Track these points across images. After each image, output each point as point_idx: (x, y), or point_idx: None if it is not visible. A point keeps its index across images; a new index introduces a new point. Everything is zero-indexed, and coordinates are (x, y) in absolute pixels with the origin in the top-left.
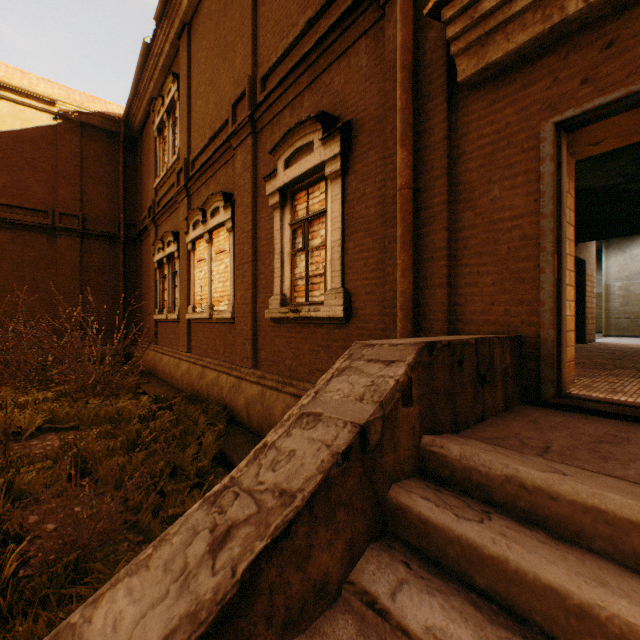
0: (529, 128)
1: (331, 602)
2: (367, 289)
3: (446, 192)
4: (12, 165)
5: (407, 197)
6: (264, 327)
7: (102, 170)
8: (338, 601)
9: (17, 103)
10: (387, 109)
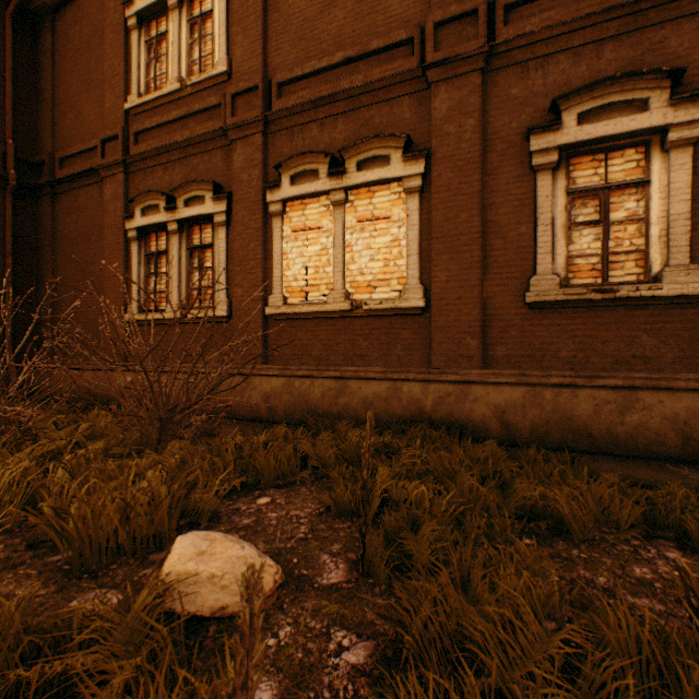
0: None
1: None
2: None
3: None
4: None
5: None
6: (503, 316)
7: None
8: None
9: None
10: None
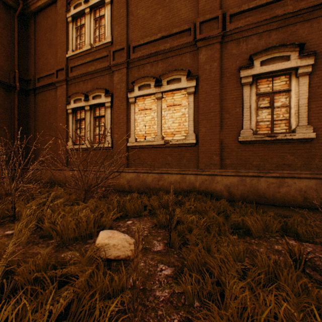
0: None
1: None
2: None
3: None
4: None
5: None
6: (229, 147)
7: None
8: None
9: None
10: None
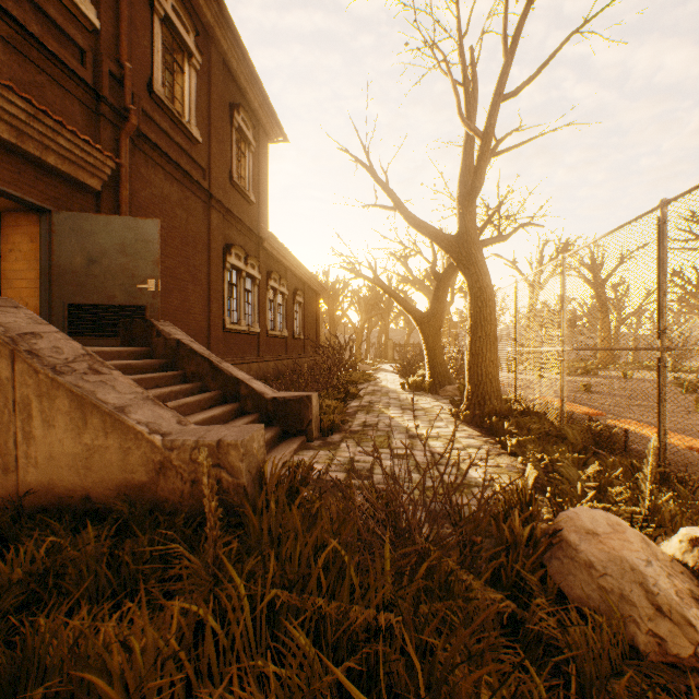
0: None
1: None
2: None
3: None
4: None
5: None
6: None
7: None
8: None
9: None
10: None
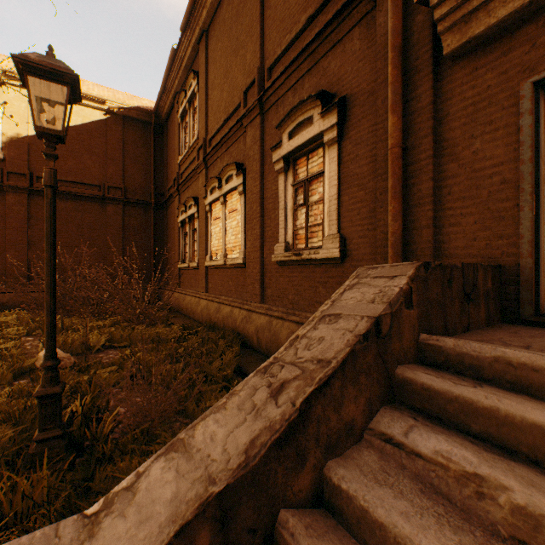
0: (508, 88)
1: (356, 441)
2: (360, 234)
3: (432, 148)
4: (76, 151)
5: (397, 154)
6: (270, 269)
7: (138, 152)
8: (361, 441)
9: (79, 104)
10: (378, 84)
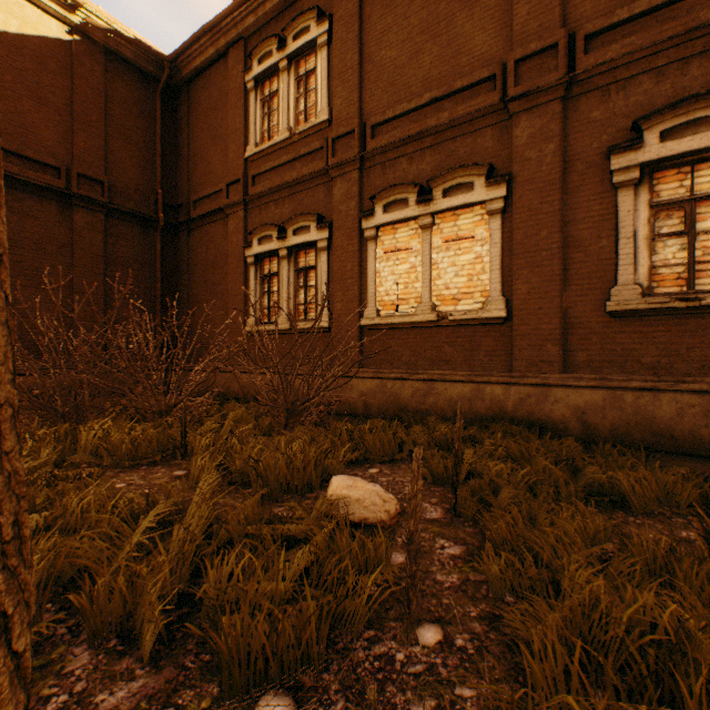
0: None
1: None
2: None
3: None
4: (4, 86)
5: None
6: (583, 324)
7: (131, 123)
8: None
9: None
10: None
